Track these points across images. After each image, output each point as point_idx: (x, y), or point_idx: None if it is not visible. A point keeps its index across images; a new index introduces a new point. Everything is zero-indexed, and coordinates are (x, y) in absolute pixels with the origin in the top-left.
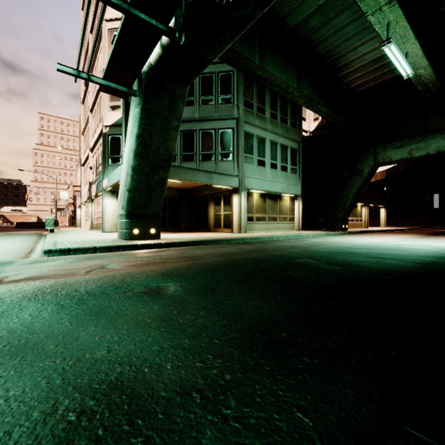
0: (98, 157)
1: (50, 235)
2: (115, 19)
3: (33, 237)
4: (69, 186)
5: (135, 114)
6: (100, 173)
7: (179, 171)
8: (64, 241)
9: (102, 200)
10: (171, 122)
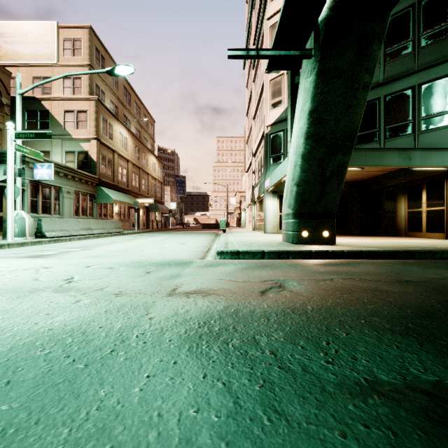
0: (260, 160)
1: (223, 235)
2: (276, 12)
3: (211, 236)
4: (236, 193)
5: (306, 86)
6: (262, 175)
7: (357, 155)
8: (233, 242)
9: (264, 201)
10: (358, 80)
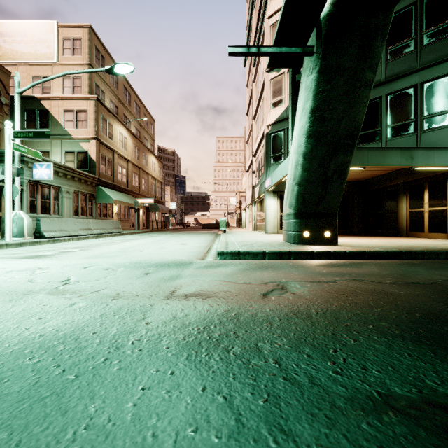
0: (260, 160)
1: (223, 235)
2: (276, 11)
3: (211, 236)
4: (237, 193)
5: (308, 84)
6: (262, 175)
7: (359, 154)
8: (234, 242)
9: (264, 201)
10: (361, 77)
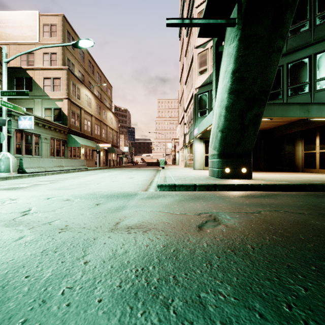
0: (190, 114)
1: (162, 170)
2: (202, 2)
3: (153, 171)
4: (172, 139)
5: (230, 51)
6: (191, 125)
7: (267, 108)
8: (170, 176)
9: (193, 145)
10: (273, 44)
